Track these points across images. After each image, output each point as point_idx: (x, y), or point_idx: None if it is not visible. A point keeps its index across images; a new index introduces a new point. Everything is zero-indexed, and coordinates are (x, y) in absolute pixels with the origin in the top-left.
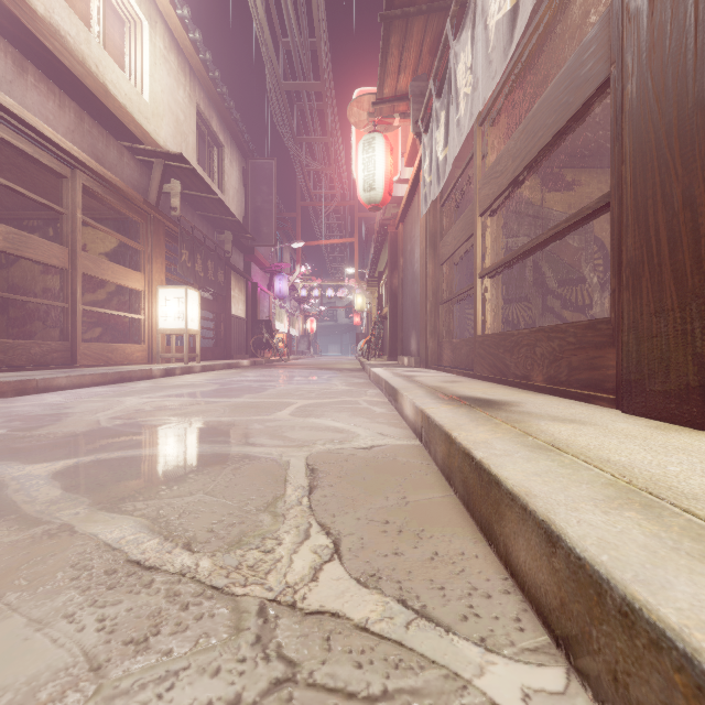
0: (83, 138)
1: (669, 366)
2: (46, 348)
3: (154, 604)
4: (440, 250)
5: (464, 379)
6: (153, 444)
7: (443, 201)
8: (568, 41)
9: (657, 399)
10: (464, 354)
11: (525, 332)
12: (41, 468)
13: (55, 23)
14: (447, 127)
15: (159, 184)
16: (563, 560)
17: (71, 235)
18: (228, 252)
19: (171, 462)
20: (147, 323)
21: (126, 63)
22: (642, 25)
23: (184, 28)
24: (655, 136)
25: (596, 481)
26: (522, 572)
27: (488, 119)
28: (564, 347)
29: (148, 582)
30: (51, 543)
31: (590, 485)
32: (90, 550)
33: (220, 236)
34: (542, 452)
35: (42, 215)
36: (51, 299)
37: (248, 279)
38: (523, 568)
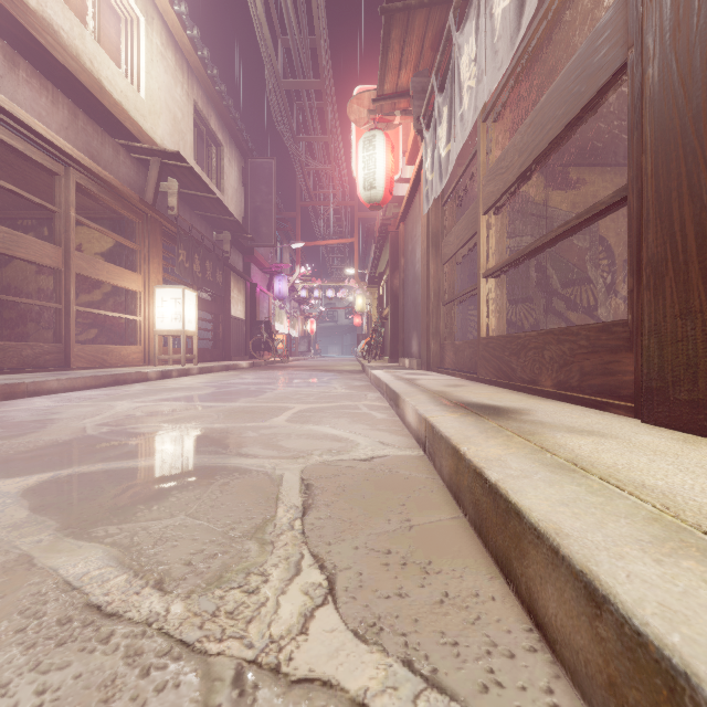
0: (77, 135)
1: (697, 373)
2: (39, 350)
3: (109, 667)
4: (442, 250)
5: (467, 383)
6: (138, 455)
7: (445, 199)
8: (575, 33)
9: (682, 409)
10: (467, 356)
11: (533, 334)
12: (12, 484)
13: (48, 17)
14: (450, 122)
15: (155, 183)
16: (612, 628)
17: (64, 234)
18: (227, 253)
19: (154, 476)
20: (143, 324)
21: (122, 59)
22: (665, 3)
23: (182, 24)
24: (681, 122)
25: (636, 515)
26: (552, 626)
27: (492, 114)
28: (575, 351)
29: (106, 635)
30: (2, 581)
31: (630, 519)
32: (46, 590)
33: (219, 236)
34: (565, 473)
35: (36, 214)
36: (45, 299)
37: (247, 279)
38: (553, 623)
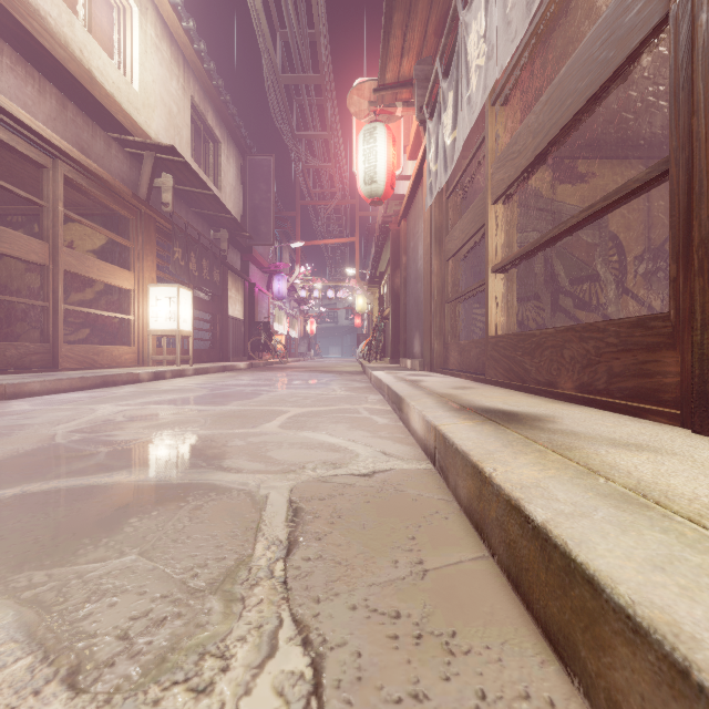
0: (66, 126)
1: None
2: (24, 350)
3: None
4: (445, 246)
5: (475, 384)
6: (104, 469)
7: (449, 192)
8: (590, 12)
9: None
10: (473, 356)
11: (550, 331)
12: None
13: (34, 2)
14: (456, 107)
15: (149, 178)
16: None
17: (51, 229)
18: (224, 251)
19: (115, 497)
20: (136, 324)
21: (114, 50)
22: None
23: (177, 15)
24: None
25: None
26: None
27: (502, 96)
28: (602, 349)
29: None
30: None
31: None
32: None
33: (216, 234)
34: (635, 509)
35: (26, 210)
36: (36, 298)
37: (245, 279)
38: None
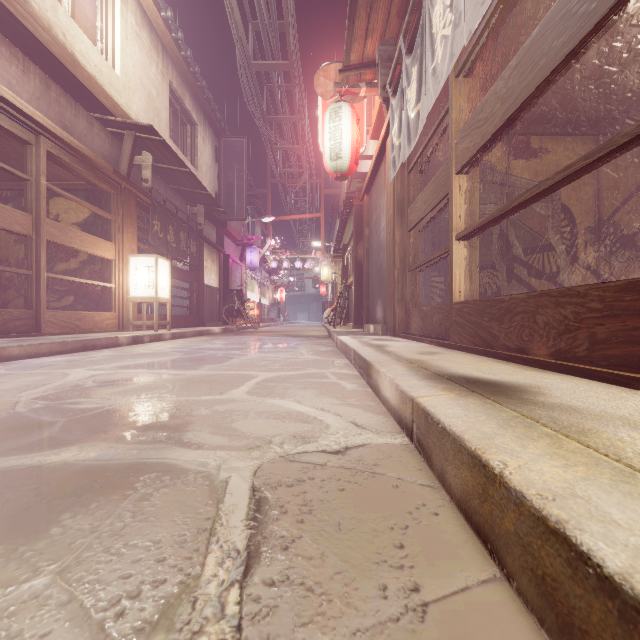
0: (49, 105)
1: None
2: (8, 316)
3: None
4: (407, 217)
5: (440, 349)
6: (54, 444)
7: (411, 166)
8: None
9: None
10: (436, 322)
11: (521, 297)
12: None
13: None
14: (420, 81)
15: (129, 155)
16: None
17: (35, 202)
18: (200, 225)
19: (54, 482)
20: (117, 291)
21: (96, 36)
22: None
23: (156, 5)
24: None
25: None
26: None
27: (466, 67)
28: (583, 315)
29: None
30: None
31: None
32: None
33: (193, 209)
34: None
35: (15, 185)
36: (24, 267)
37: (220, 250)
38: None
